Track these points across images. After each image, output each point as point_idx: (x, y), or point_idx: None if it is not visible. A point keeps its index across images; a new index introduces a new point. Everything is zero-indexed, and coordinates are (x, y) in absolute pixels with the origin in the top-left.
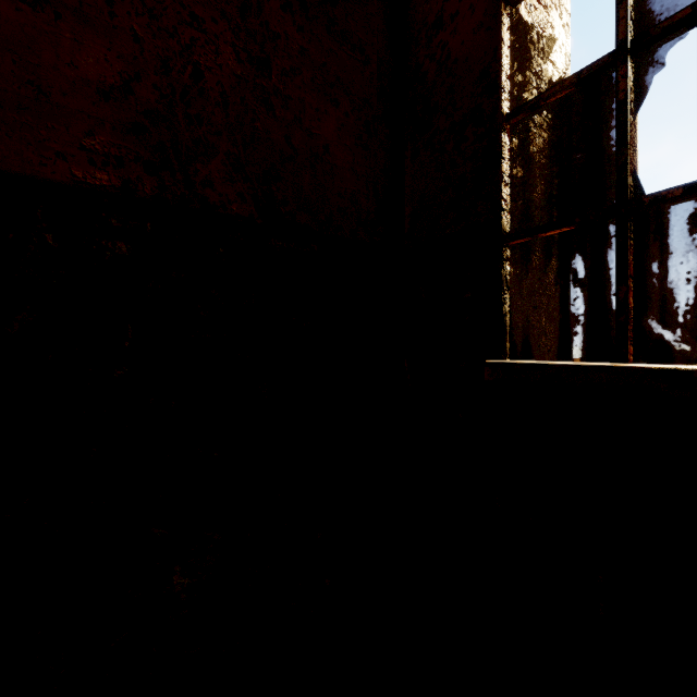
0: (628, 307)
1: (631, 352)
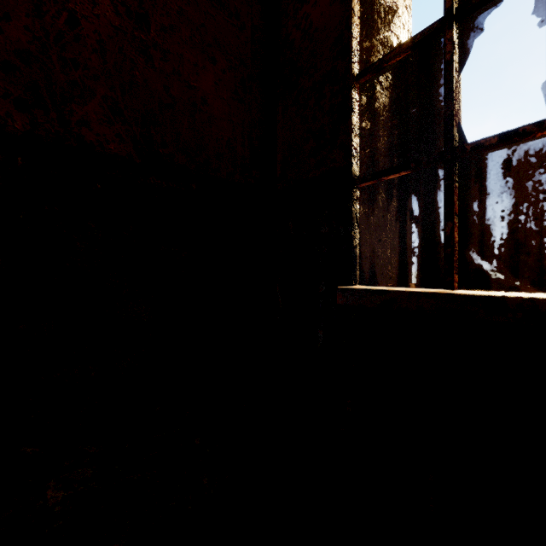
0: (454, 241)
1: (456, 280)
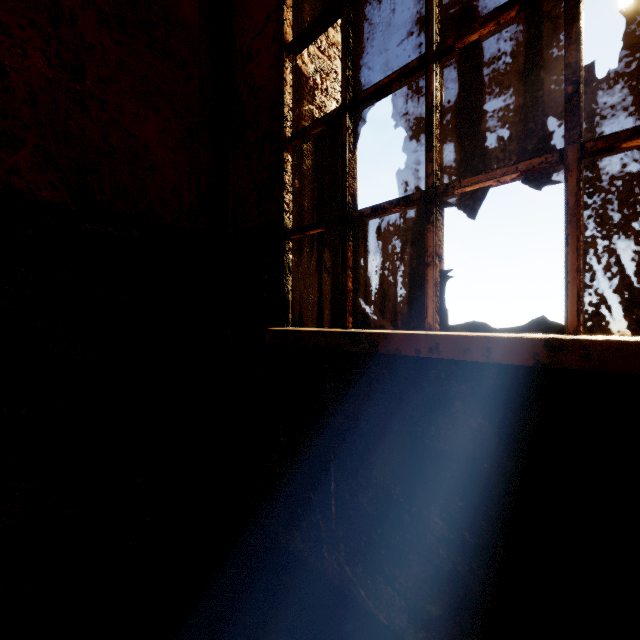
0: (347, 289)
1: (350, 321)
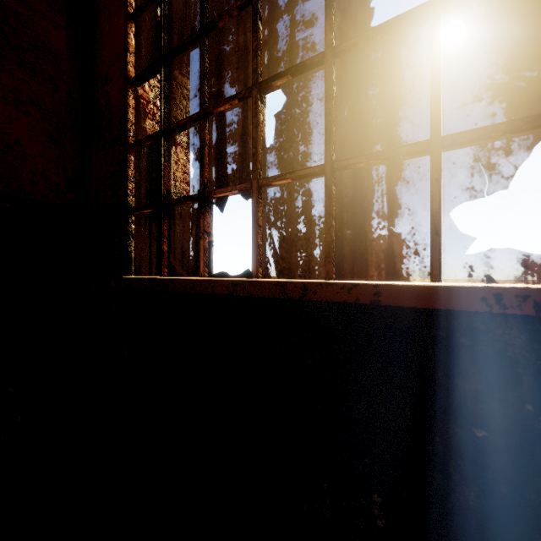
0: (163, 251)
1: (165, 271)
